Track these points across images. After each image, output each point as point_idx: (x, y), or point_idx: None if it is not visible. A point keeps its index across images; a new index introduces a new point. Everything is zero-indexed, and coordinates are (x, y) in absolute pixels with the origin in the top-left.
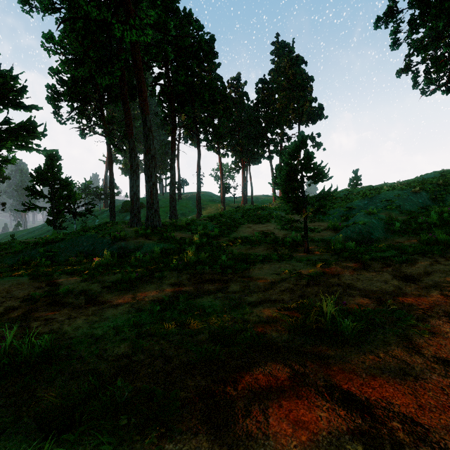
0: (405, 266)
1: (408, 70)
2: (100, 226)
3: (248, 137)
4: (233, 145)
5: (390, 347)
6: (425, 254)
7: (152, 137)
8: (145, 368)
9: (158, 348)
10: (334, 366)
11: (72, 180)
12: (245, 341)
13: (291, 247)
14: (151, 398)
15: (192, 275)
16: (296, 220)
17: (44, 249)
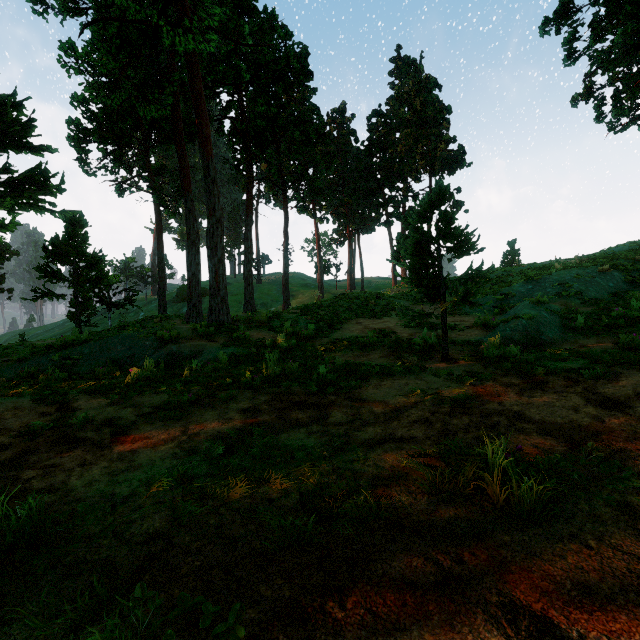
0: (602, 383)
1: (588, 96)
2: (144, 322)
3: (357, 194)
4: (335, 206)
5: (605, 528)
6: (631, 364)
7: (217, 192)
8: (191, 558)
9: (215, 521)
10: (512, 564)
11: (103, 255)
12: (356, 512)
13: (422, 353)
14: (196, 620)
15: (274, 397)
16: (430, 313)
17: (60, 356)
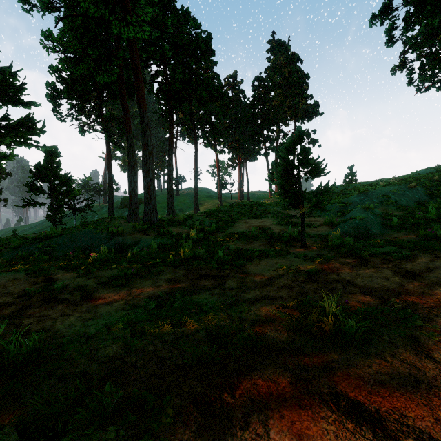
0: (405, 262)
1: (402, 67)
2: (99, 222)
3: (244, 134)
4: (230, 142)
5: (397, 350)
6: (425, 249)
7: (149, 133)
8: (138, 370)
9: (152, 348)
10: (338, 371)
11: (71, 176)
12: (242, 342)
13: (288, 243)
14: (142, 405)
15: (188, 271)
16: (293, 215)
17: (42, 245)
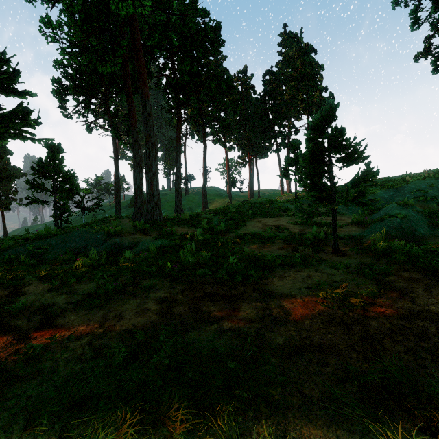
0: None
1: (427, 54)
2: (104, 221)
3: (255, 130)
4: (240, 139)
5: None
6: None
7: (152, 123)
8: None
9: None
10: None
11: (74, 173)
12: None
13: (312, 246)
14: None
15: (189, 286)
16: (322, 212)
17: (33, 246)
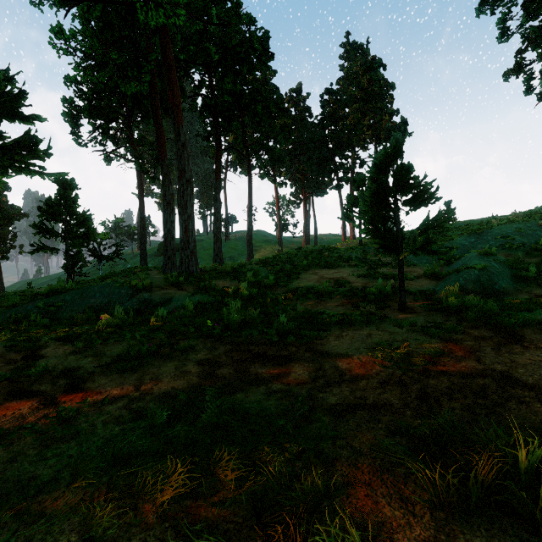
0: None
1: (519, 71)
2: (126, 272)
3: (311, 161)
4: (293, 173)
5: None
6: None
7: (187, 155)
8: None
9: (138, 541)
10: None
11: (90, 214)
12: None
13: (377, 302)
14: None
15: (233, 347)
16: (387, 263)
17: (44, 303)
